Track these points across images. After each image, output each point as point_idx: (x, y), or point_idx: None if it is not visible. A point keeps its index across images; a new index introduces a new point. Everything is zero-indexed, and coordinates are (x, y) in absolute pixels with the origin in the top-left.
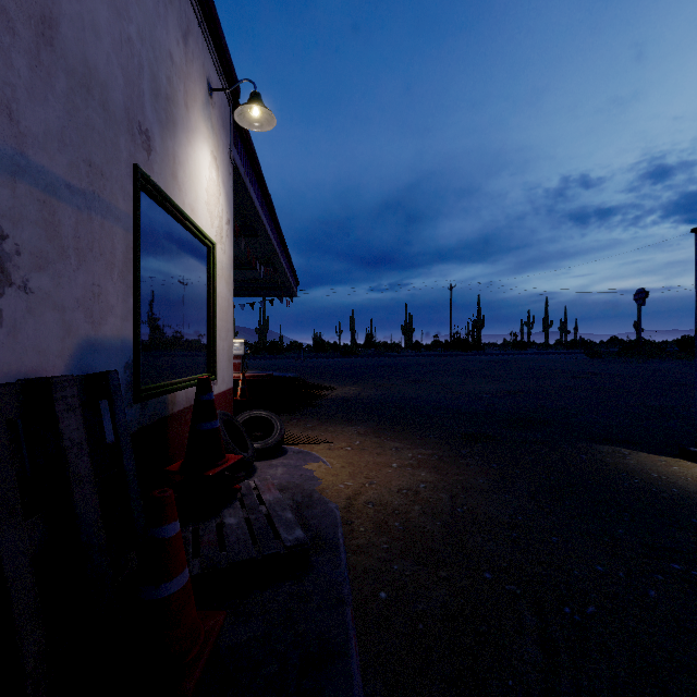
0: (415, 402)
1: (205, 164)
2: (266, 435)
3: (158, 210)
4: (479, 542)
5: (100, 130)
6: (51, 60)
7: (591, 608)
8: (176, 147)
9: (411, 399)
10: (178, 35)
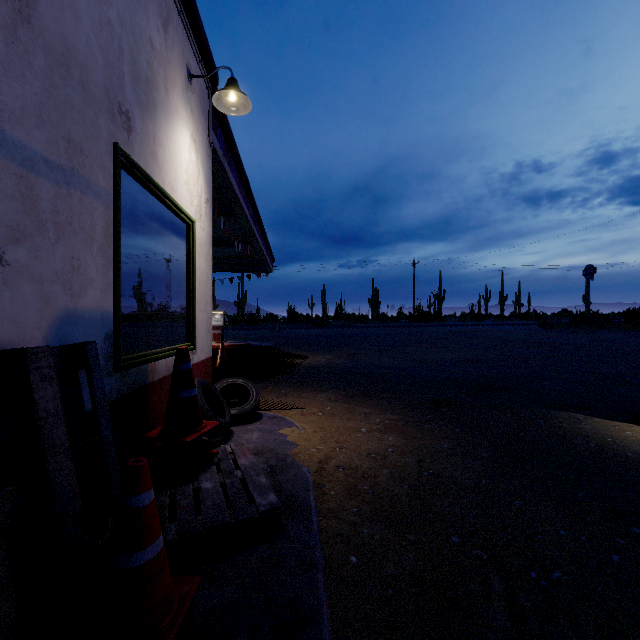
0: (382, 370)
1: (184, 146)
2: (242, 401)
3: (138, 188)
4: (446, 506)
5: (80, 108)
6: (29, 37)
7: (557, 573)
8: (157, 129)
9: (378, 367)
10: (158, 22)
